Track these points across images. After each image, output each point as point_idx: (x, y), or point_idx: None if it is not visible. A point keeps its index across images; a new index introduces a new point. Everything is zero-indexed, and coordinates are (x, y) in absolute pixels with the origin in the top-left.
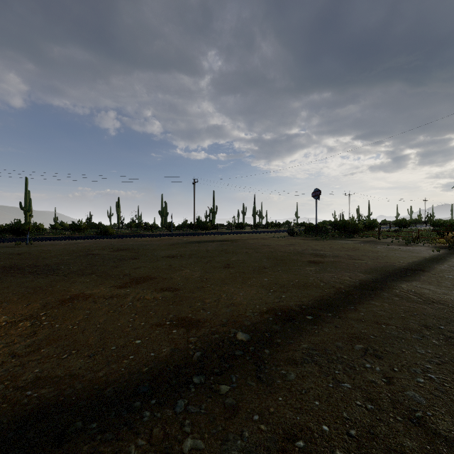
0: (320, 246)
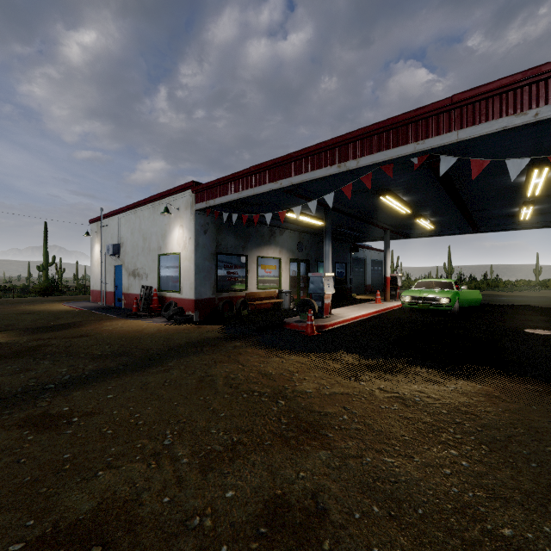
0: None
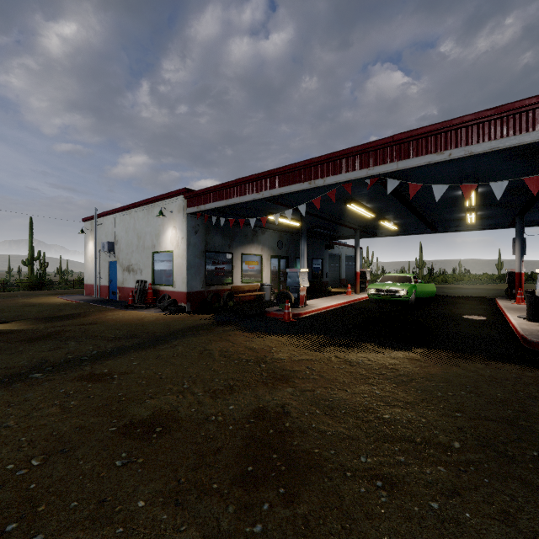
0: None
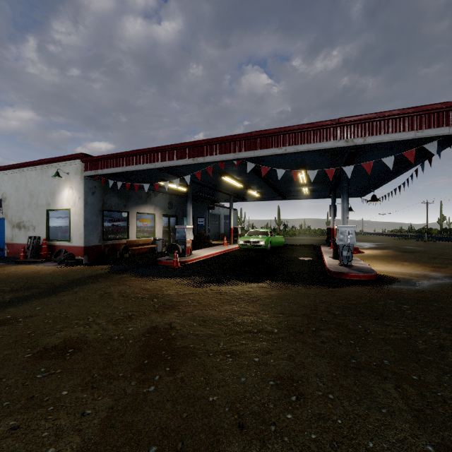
0: None
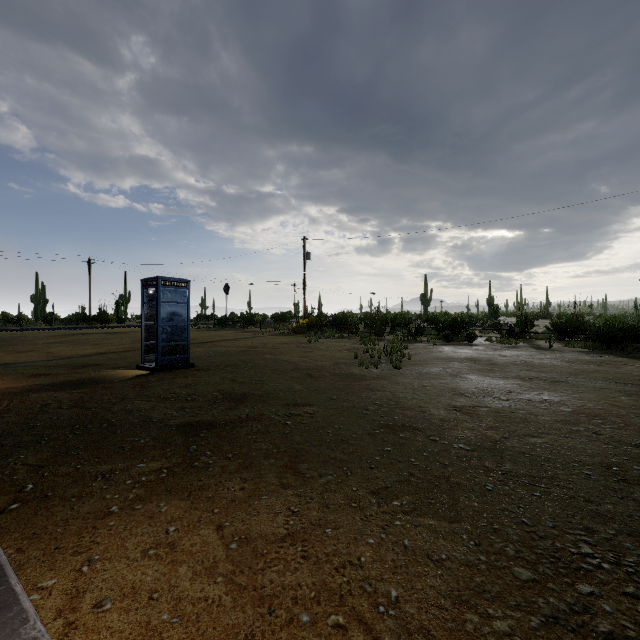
0: (194, 334)
